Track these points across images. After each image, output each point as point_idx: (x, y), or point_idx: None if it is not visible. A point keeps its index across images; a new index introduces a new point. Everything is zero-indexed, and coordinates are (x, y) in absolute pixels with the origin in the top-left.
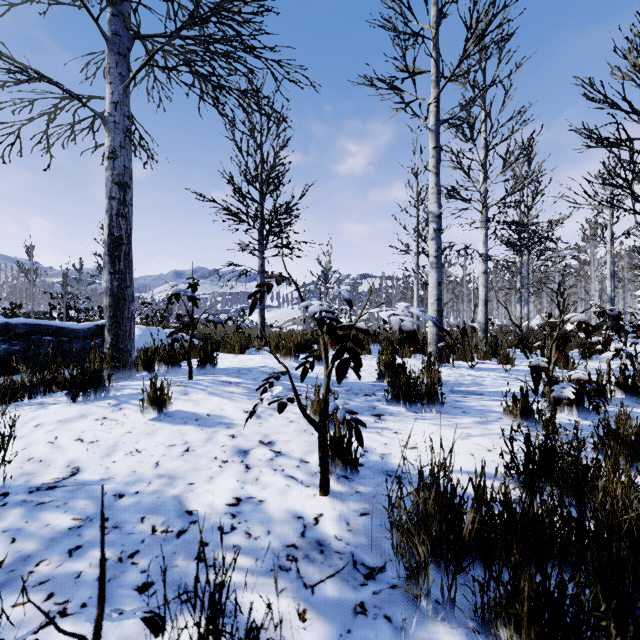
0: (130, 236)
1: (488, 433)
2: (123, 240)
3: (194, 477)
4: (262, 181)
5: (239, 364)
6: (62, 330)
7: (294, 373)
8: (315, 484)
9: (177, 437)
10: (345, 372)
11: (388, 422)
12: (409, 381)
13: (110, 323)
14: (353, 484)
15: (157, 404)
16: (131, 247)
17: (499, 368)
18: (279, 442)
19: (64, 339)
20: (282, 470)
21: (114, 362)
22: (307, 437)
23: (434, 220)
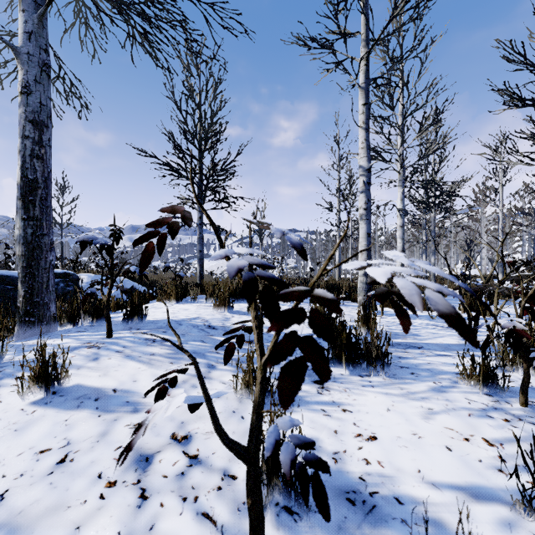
0: (48, 180)
1: (453, 407)
2: (39, 183)
3: (49, 529)
4: (200, 138)
5: (171, 315)
6: (6, 278)
7: (227, 326)
8: (243, 533)
9: (58, 433)
10: (297, 387)
11: (333, 392)
12: (350, 337)
13: (23, 274)
14: (301, 529)
15: (44, 381)
16: (49, 192)
17: (424, 315)
18: (198, 436)
19: (8, 287)
20: (194, 499)
21: (28, 317)
22: (236, 424)
23: (364, 174)
